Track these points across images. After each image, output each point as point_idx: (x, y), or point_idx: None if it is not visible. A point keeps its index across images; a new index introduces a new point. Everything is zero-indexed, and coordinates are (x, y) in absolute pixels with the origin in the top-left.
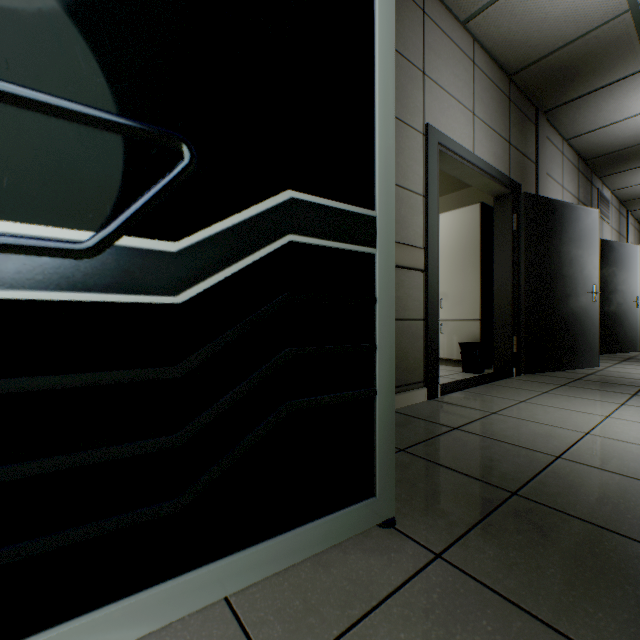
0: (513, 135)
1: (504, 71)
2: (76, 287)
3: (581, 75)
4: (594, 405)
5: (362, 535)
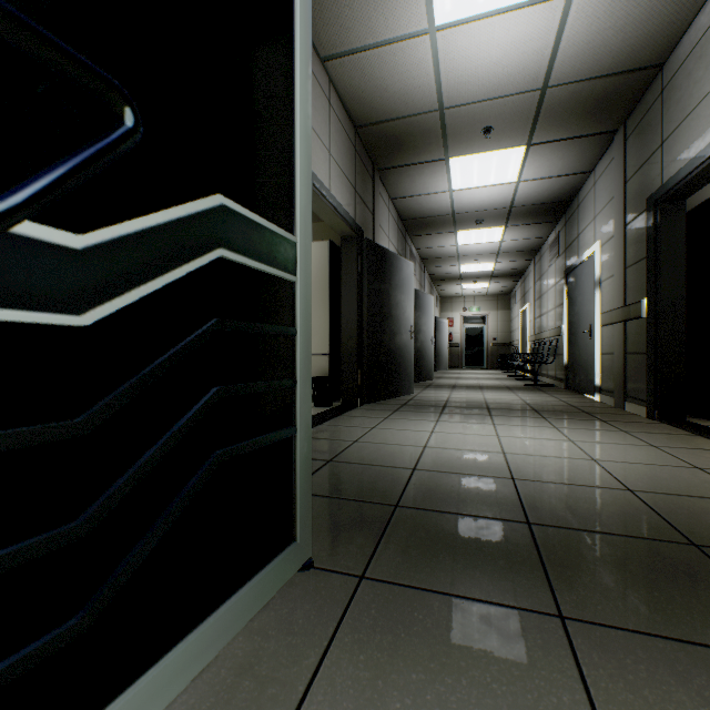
0: (358, 183)
1: (352, 121)
2: None
3: (406, 148)
4: (422, 424)
5: (286, 586)
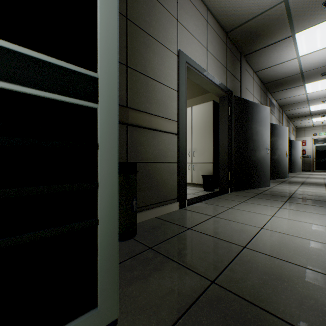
0: (228, 65)
1: (224, 30)
2: None
3: (261, 36)
4: (266, 209)
5: None
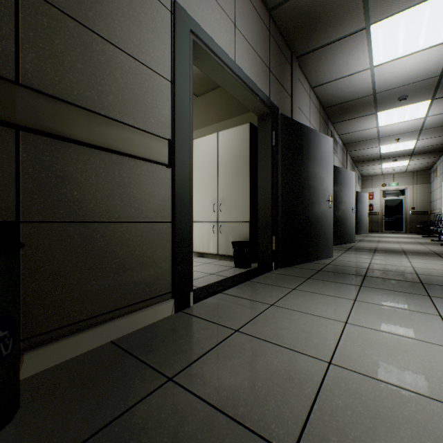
0: (273, 65)
1: (265, 4)
2: None
3: (322, 24)
4: (333, 304)
5: None
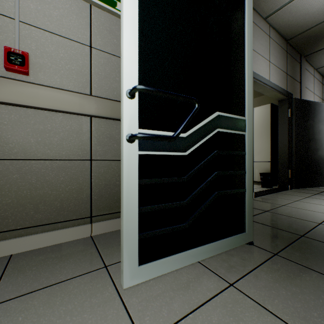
0: (288, 69)
1: (284, 38)
2: (160, 150)
3: None
4: None
5: (241, 246)
